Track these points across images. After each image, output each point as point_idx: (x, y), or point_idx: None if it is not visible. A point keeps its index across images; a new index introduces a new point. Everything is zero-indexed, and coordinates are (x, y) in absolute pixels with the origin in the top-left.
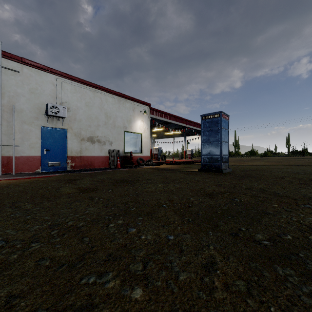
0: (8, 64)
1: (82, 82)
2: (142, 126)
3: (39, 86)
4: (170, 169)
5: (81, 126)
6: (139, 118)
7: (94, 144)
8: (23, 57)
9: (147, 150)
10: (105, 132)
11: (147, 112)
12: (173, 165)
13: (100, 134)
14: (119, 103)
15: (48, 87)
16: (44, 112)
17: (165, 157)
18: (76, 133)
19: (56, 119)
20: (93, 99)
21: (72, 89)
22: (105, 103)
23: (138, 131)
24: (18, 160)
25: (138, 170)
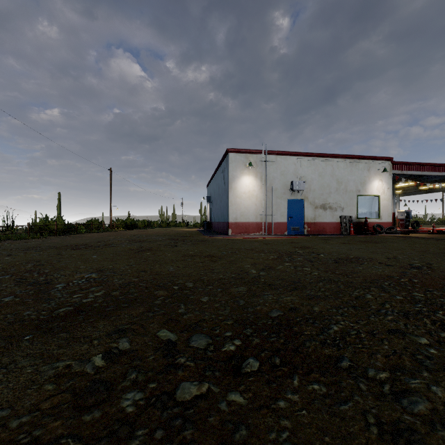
0: (269, 158)
1: (315, 156)
2: (380, 186)
3: (286, 168)
4: (422, 238)
5: (314, 195)
6: (376, 177)
7: (326, 211)
8: (277, 150)
9: (387, 215)
10: (336, 199)
11: (387, 168)
12: (430, 234)
13: (331, 201)
14: (351, 165)
15: (291, 167)
16: (289, 188)
17: (423, 224)
18: (311, 202)
19: (296, 192)
20: (325, 168)
21: (308, 164)
22: (336, 169)
23: (374, 194)
24: (274, 225)
25: (378, 237)
